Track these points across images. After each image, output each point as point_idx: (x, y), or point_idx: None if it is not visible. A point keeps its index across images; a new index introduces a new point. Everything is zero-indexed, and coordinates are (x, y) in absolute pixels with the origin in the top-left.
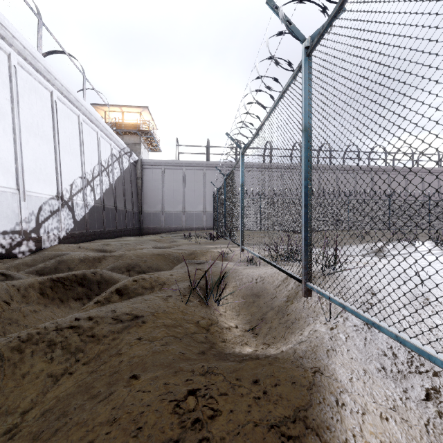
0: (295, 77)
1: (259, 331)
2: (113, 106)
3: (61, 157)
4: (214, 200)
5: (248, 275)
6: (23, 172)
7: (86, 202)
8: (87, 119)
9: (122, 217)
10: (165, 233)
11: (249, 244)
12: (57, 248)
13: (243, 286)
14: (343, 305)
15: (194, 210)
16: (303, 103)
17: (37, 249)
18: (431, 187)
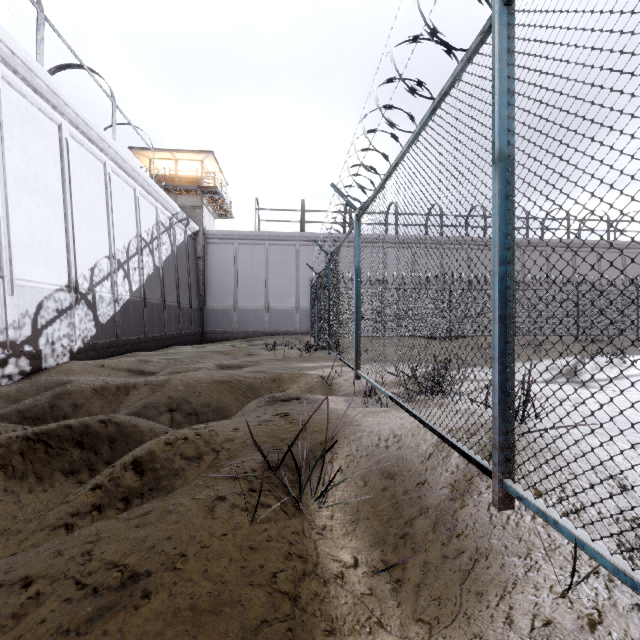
0: (471, 60)
1: (401, 571)
2: (161, 151)
3: (75, 226)
4: (312, 291)
5: (372, 432)
6: (10, 248)
7: (117, 295)
8: (119, 168)
9: (174, 317)
10: (238, 340)
11: (366, 361)
12: (66, 368)
13: (364, 454)
14: (632, 580)
15: (283, 306)
16: (497, 103)
17: (34, 370)
18: (636, 271)
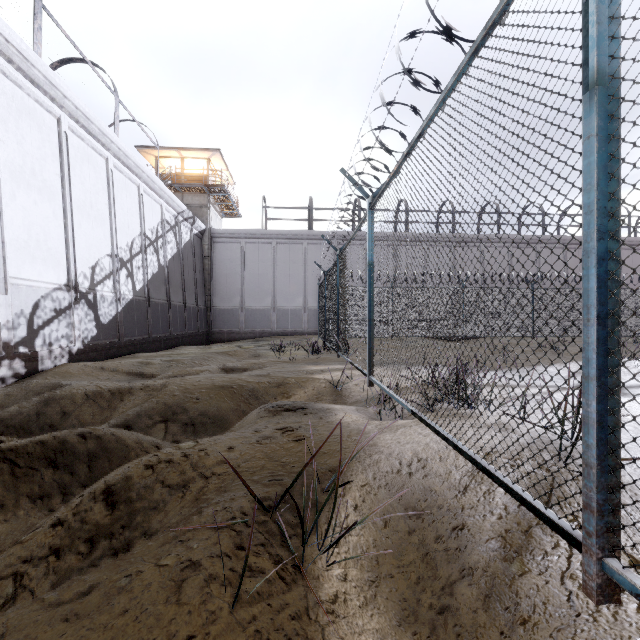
0: None
1: None
2: (167, 150)
3: (75, 223)
4: (320, 290)
5: (391, 454)
6: (3, 245)
7: (119, 294)
8: (122, 164)
9: (180, 317)
10: (245, 340)
11: (377, 363)
12: (64, 370)
13: (383, 483)
14: None
15: (290, 305)
16: None
17: (30, 372)
18: None
